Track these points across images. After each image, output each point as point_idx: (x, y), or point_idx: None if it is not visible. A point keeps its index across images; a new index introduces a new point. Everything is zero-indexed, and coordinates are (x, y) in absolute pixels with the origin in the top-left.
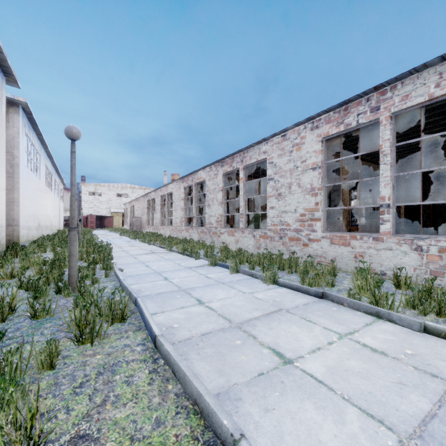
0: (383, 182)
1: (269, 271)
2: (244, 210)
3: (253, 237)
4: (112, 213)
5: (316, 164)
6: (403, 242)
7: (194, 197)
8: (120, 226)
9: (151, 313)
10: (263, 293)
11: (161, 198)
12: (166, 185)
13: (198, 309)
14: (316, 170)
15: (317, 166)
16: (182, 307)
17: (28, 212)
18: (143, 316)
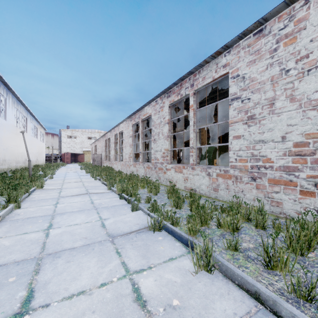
0: None
1: None
2: (194, 142)
3: (207, 175)
4: (84, 151)
5: None
6: None
7: (141, 133)
8: (90, 161)
9: None
10: None
11: (114, 137)
12: (118, 125)
13: None
14: None
15: None
16: None
17: None
18: None
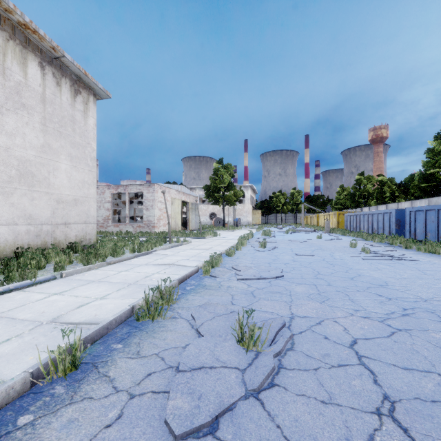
0: (127, 210)
1: None
2: None
3: None
4: None
5: (109, 201)
6: (130, 225)
7: None
8: None
9: None
10: None
11: None
12: None
13: None
14: (109, 203)
15: (110, 201)
16: None
17: None
18: None
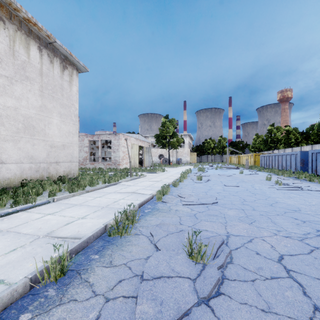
0: (99, 152)
1: None
2: None
3: None
4: None
5: (87, 146)
6: (102, 163)
7: None
8: None
9: None
10: None
11: None
12: None
13: None
14: (87, 147)
15: (87, 146)
16: None
17: None
18: None
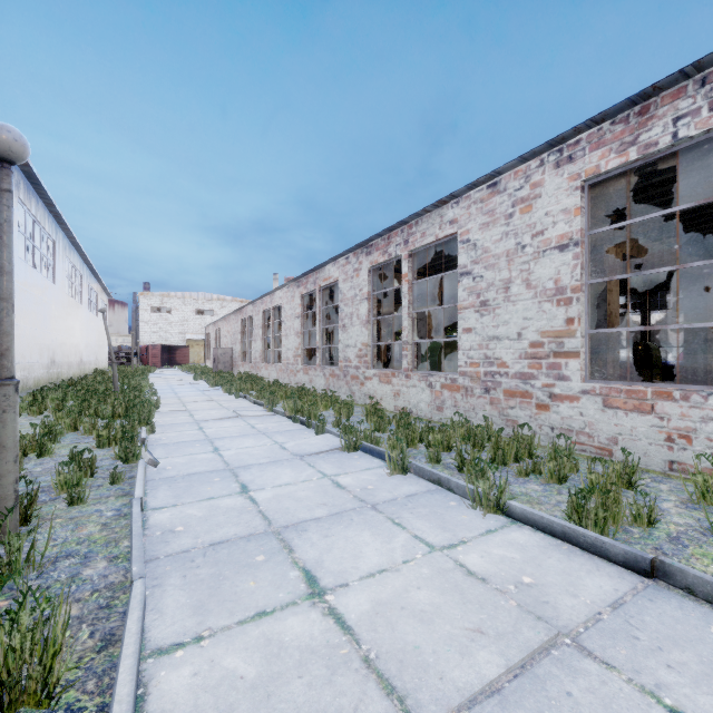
0: None
1: (485, 481)
2: (410, 334)
3: (428, 387)
4: (189, 341)
5: (567, 237)
6: None
7: (318, 312)
8: (201, 363)
9: (161, 644)
10: (480, 550)
11: (263, 315)
12: (270, 293)
13: (304, 627)
14: (567, 250)
15: (570, 241)
16: (259, 614)
17: (27, 340)
18: (113, 691)
